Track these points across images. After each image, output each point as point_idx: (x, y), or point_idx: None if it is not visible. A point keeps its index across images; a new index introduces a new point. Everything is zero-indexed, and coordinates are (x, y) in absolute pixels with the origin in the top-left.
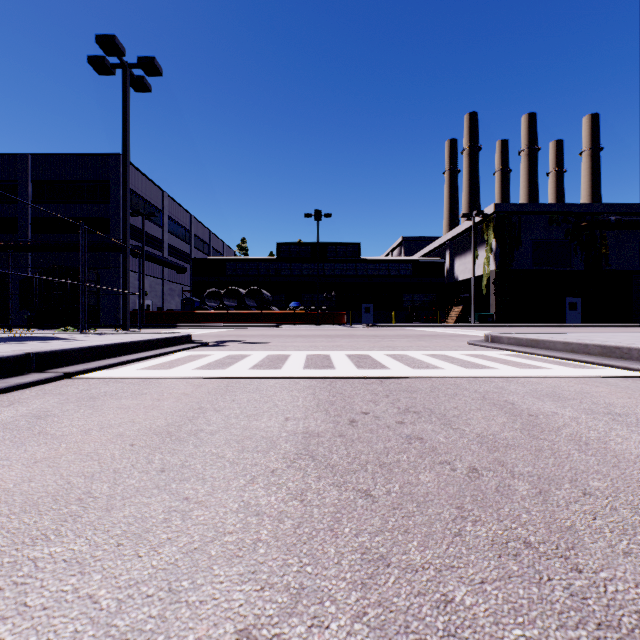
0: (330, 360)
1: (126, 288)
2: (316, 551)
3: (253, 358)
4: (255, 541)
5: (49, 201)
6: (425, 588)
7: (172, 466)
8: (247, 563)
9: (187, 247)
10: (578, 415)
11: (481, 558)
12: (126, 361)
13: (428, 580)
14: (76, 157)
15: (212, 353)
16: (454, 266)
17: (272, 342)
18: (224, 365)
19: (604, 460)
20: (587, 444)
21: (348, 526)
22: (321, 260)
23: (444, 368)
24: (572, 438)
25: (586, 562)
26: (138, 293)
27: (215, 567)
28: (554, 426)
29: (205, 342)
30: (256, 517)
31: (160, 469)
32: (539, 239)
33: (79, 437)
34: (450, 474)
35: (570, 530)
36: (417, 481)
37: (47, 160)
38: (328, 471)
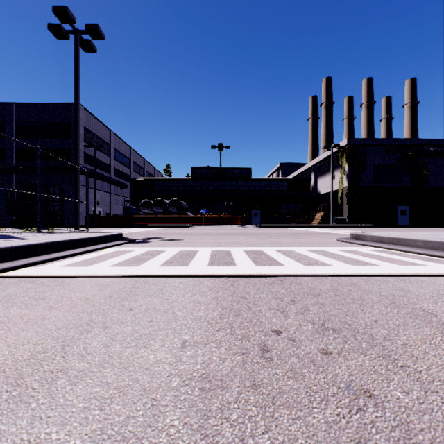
0: (231, 256)
1: (77, 198)
2: None
3: (167, 254)
4: None
5: (28, 137)
6: None
7: None
8: None
9: (128, 170)
10: None
11: None
12: (55, 258)
13: None
14: (47, 105)
15: (135, 249)
16: (317, 184)
17: (185, 239)
18: (139, 261)
19: None
20: None
21: None
22: (223, 179)
23: (332, 265)
24: None
25: None
26: (86, 202)
27: None
28: None
29: (132, 239)
30: None
31: None
32: (379, 164)
33: None
34: None
35: None
36: None
37: (27, 107)
38: None
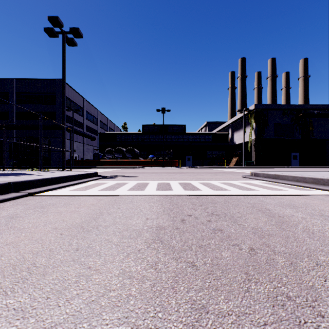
0: (170, 185)
1: (64, 148)
2: (164, 302)
3: (129, 184)
4: (128, 295)
5: (24, 103)
6: (230, 328)
7: (82, 247)
8: (123, 311)
9: (96, 127)
10: (305, 216)
11: (262, 307)
12: (62, 186)
13: (232, 323)
14: (38, 80)
15: (108, 182)
16: (233, 136)
17: (139, 176)
18: (114, 188)
19: (324, 243)
20: (313, 233)
21: (182, 285)
22: (165, 133)
23: (230, 190)
24: (304, 230)
25: (325, 310)
26: (70, 150)
27: (104, 313)
28: (293, 223)
29: (104, 176)
30: (129, 279)
31: (76, 249)
32: (277, 122)
33: (32, 229)
34: (239, 252)
35: (312, 288)
36: (221, 256)
37: (23, 82)
38: (170, 250)
